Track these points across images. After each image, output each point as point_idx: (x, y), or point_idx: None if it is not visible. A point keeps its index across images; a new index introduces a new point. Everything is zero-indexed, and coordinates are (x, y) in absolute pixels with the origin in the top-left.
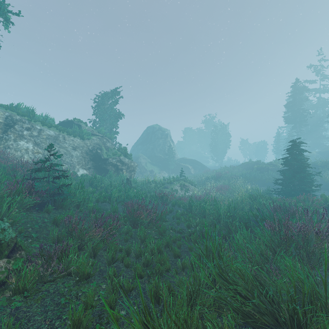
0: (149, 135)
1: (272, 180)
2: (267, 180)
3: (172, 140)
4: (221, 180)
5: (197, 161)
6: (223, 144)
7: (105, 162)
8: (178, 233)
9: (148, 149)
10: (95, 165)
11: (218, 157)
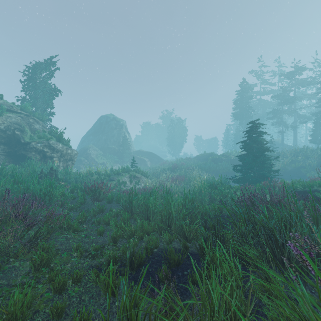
0: (102, 125)
1: (225, 170)
2: (221, 171)
3: (128, 131)
4: (177, 171)
5: (154, 154)
6: (180, 138)
7: (24, 146)
8: (89, 258)
9: (101, 140)
10: (8, 150)
11: (175, 150)
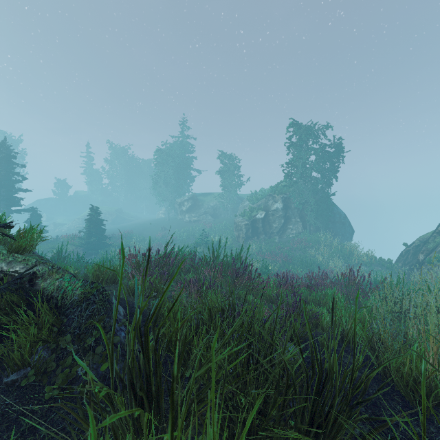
0: None
1: None
2: None
3: None
4: None
5: None
6: None
7: None
8: None
9: None
10: None
11: None
